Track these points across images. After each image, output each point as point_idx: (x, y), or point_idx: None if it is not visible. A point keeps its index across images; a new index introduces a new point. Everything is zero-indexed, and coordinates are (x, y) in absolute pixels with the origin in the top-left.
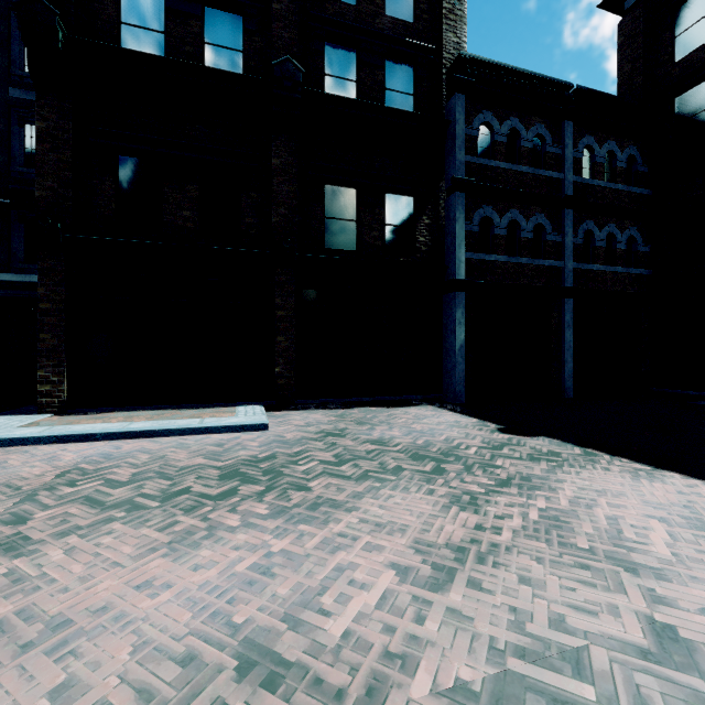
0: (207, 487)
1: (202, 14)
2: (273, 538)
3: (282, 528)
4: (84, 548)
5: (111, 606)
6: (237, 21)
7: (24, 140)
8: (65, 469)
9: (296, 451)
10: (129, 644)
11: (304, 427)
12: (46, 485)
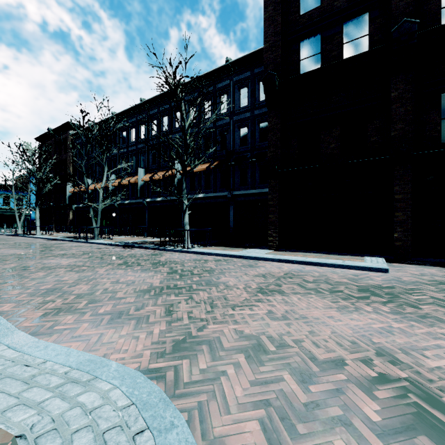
0: (351, 292)
1: (341, 29)
2: (393, 321)
3: (398, 319)
4: (303, 299)
5: (319, 319)
6: (364, 18)
7: (259, 131)
8: (286, 272)
9: (410, 287)
10: (329, 330)
11: (418, 276)
12: (282, 276)
